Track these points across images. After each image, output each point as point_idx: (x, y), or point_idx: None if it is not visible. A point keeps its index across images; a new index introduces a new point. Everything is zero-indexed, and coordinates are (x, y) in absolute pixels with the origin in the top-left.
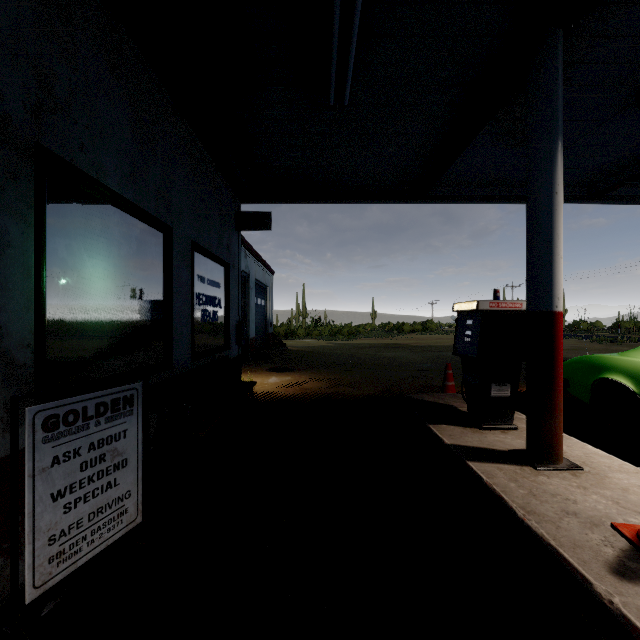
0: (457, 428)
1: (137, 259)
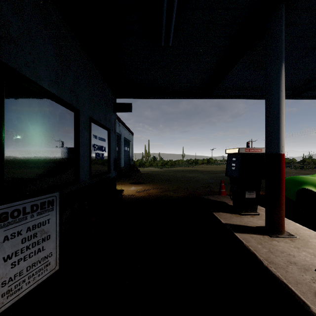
0: (228, 214)
1: (59, 126)
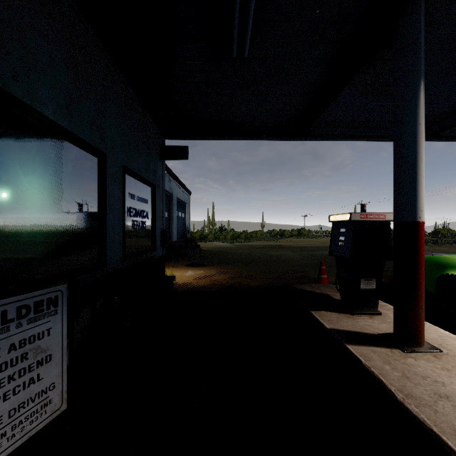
0: (333, 314)
1: (73, 178)
